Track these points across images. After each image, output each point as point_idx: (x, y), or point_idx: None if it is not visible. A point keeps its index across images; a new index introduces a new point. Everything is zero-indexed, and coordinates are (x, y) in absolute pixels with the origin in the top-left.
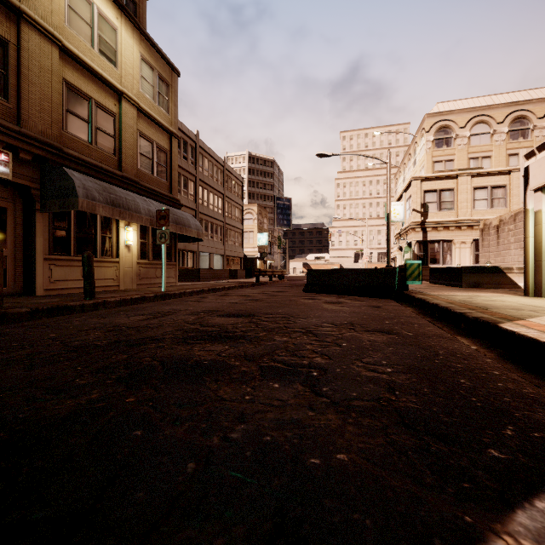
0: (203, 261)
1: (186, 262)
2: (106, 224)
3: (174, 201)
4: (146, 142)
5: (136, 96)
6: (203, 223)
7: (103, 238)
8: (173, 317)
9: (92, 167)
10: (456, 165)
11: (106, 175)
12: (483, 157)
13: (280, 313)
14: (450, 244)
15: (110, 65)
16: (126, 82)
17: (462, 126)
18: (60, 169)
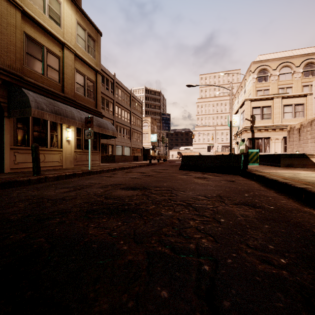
0: (118, 151)
1: (107, 151)
2: (54, 126)
3: (98, 113)
4: (80, 76)
5: (74, 46)
6: (118, 128)
7: (51, 135)
8: (87, 189)
9: (43, 89)
10: (270, 92)
11: (53, 95)
12: (287, 88)
13: (165, 187)
14: (268, 140)
15: (56, 26)
16: (67, 37)
17: (274, 69)
18: (19, 90)
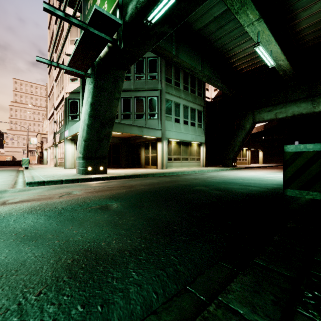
0: None
1: None
2: None
3: None
4: None
5: None
6: None
7: None
8: None
9: None
10: None
11: None
12: None
13: None
14: None
15: None
16: None
17: None
18: None
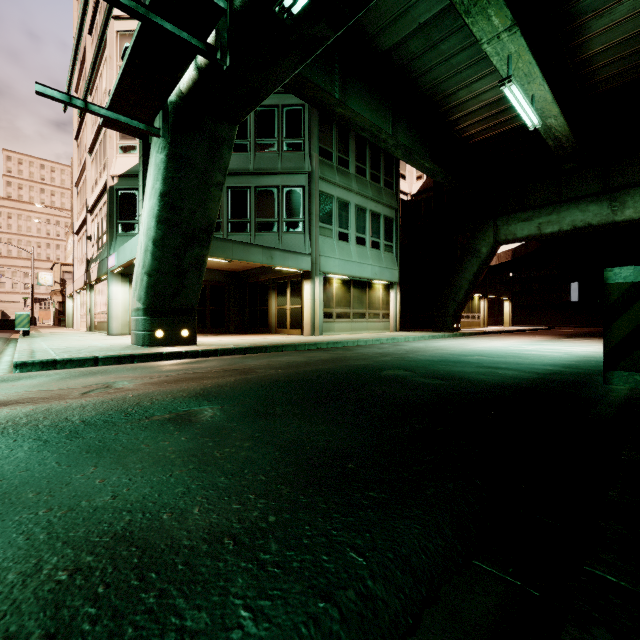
0: None
1: None
2: None
3: None
4: None
5: None
6: None
7: None
8: None
9: None
10: None
11: None
12: None
13: None
14: None
15: None
16: None
17: None
18: None
